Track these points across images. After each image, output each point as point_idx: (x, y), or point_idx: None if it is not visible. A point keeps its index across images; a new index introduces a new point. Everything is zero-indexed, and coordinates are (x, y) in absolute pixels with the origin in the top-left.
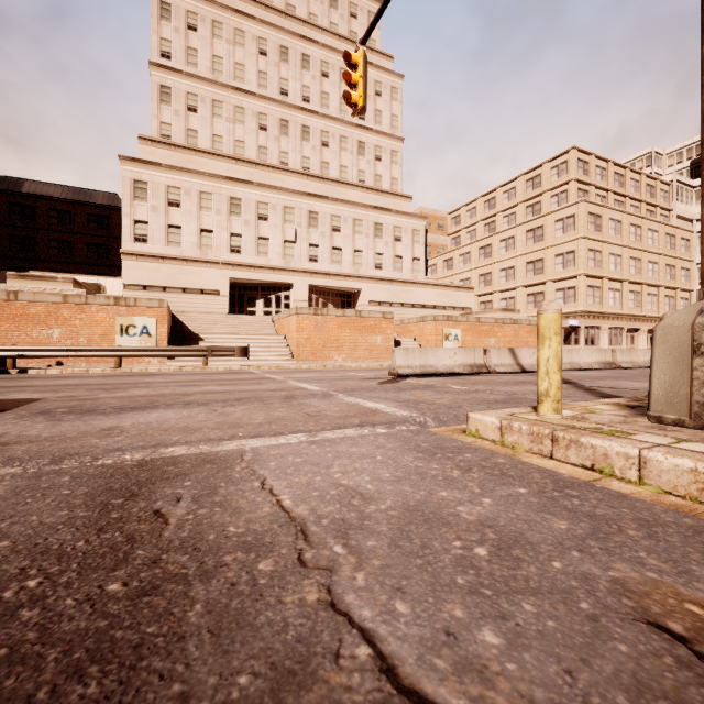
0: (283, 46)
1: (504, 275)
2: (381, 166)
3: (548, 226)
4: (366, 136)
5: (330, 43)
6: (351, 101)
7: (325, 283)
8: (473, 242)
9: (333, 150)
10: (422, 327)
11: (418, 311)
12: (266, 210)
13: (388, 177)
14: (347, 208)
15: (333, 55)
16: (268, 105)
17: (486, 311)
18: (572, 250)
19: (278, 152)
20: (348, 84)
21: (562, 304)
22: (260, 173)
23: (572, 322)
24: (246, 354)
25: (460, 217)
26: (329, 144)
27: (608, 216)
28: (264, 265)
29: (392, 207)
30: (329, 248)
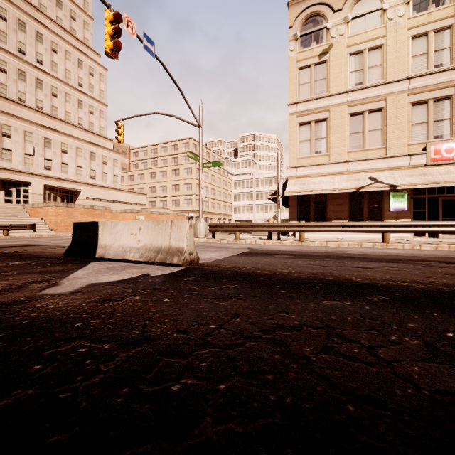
0: (21, 20)
1: (162, 189)
2: (93, 118)
3: (181, 170)
4: (84, 98)
5: (57, 31)
6: (119, 140)
7: (56, 184)
8: (146, 169)
9: (61, 100)
10: (125, 215)
11: (117, 205)
12: (9, 131)
13: (98, 125)
14: (72, 140)
15: (61, 40)
16: (8, 56)
17: (155, 208)
18: (191, 183)
19: (17, 91)
20: (116, 132)
21: (187, 206)
22: (2, 102)
23: (190, 214)
24: (33, 229)
25: (138, 153)
26: (57, 96)
27: (204, 170)
28: (8, 168)
29: (101, 143)
30: (59, 162)
